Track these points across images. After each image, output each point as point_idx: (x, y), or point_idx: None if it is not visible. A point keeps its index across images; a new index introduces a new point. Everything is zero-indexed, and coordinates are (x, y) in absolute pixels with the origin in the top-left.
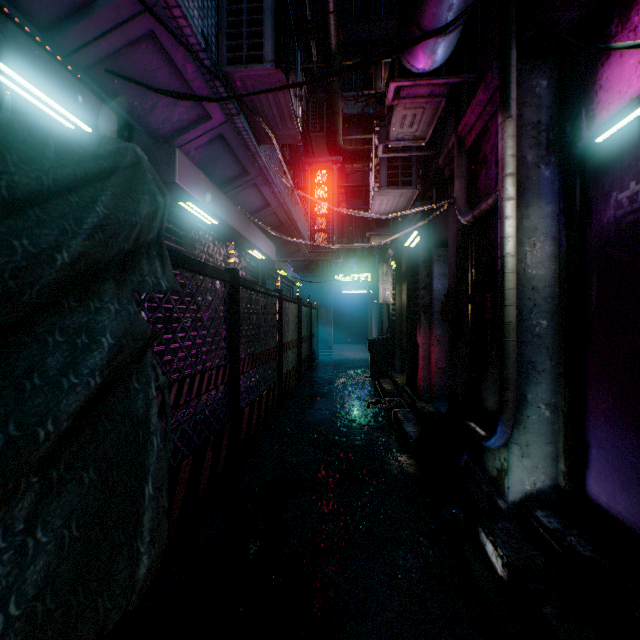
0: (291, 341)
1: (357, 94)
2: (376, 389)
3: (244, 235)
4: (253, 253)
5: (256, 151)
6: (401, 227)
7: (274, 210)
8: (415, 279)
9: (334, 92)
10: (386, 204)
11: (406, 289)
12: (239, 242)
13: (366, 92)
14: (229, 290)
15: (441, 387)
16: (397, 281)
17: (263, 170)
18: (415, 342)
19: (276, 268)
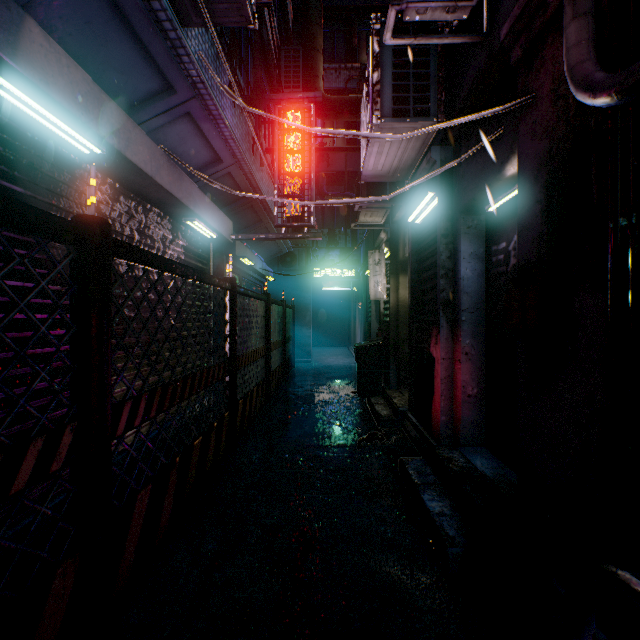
0: (254, 350)
1: (339, 66)
2: (367, 412)
3: (168, 189)
4: (195, 226)
5: (177, 37)
6: (403, 196)
7: (228, 170)
8: (425, 265)
9: (312, 22)
10: (387, 154)
11: (409, 280)
12: (166, 204)
13: (349, 65)
14: (76, 261)
15: (471, 424)
16: (392, 272)
17: (199, 87)
18: (427, 354)
19: (238, 255)
